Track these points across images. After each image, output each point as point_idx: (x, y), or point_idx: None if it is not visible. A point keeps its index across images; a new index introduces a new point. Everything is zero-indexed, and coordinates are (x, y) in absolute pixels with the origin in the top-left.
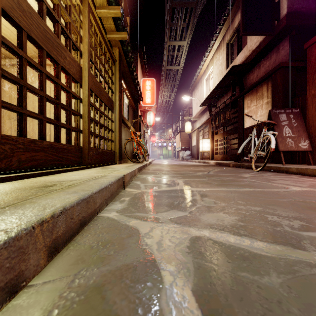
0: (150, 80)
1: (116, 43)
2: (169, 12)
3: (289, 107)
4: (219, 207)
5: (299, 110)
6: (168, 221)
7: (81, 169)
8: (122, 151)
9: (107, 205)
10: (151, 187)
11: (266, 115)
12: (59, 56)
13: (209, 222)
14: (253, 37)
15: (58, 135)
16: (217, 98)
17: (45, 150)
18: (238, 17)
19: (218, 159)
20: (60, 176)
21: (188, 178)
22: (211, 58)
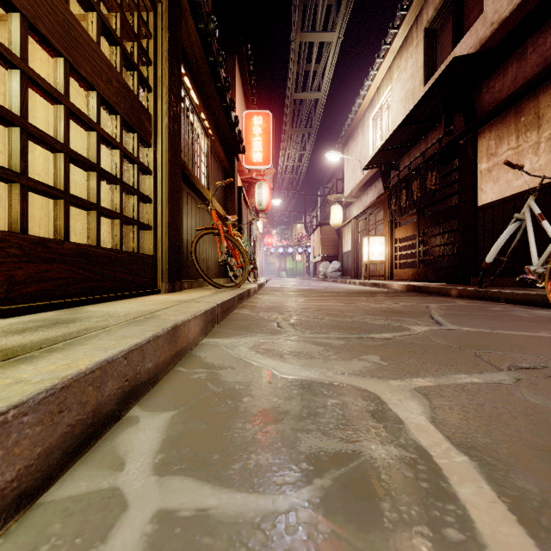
0: (262, 115)
1: None
2: None
3: None
4: None
5: None
6: None
7: None
8: (189, 260)
9: None
10: None
11: None
12: None
13: None
14: None
15: None
16: (400, 152)
17: None
18: None
19: (405, 279)
20: None
21: (418, 368)
22: (385, 71)
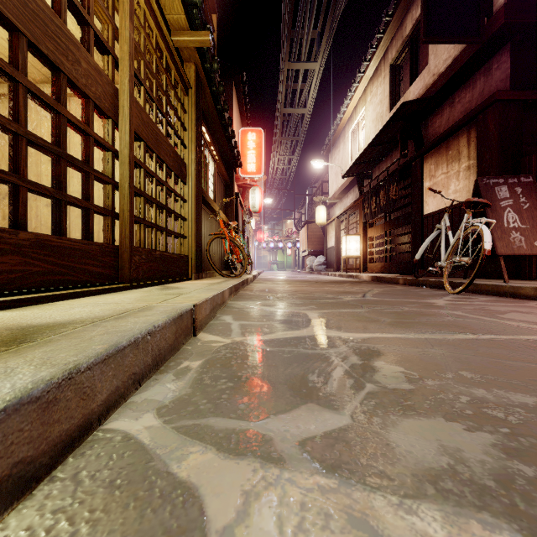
0: (255, 132)
1: (191, 54)
2: (288, 11)
3: (510, 174)
4: (424, 392)
5: (534, 180)
6: (297, 458)
7: (113, 290)
8: (203, 257)
9: (142, 385)
10: (254, 331)
11: (466, 191)
12: (60, 55)
13: (423, 461)
14: (440, 51)
15: (59, 221)
16: (372, 164)
17: (24, 252)
18: (411, 16)
19: (376, 271)
20: (50, 308)
21: (329, 308)
22: (361, 93)
